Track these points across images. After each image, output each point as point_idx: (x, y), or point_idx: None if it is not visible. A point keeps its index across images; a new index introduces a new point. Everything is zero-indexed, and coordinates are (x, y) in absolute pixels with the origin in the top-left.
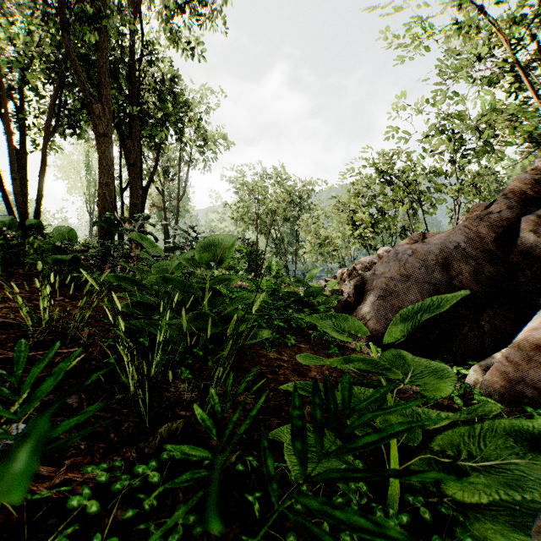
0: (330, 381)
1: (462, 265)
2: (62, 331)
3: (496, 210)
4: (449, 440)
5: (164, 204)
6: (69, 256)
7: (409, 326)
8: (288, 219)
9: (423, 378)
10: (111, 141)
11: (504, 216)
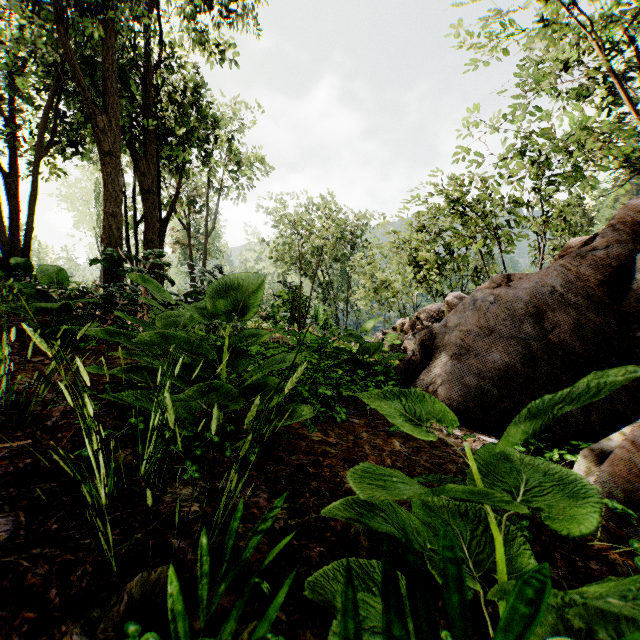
0: (412, 552)
1: (560, 316)
2: (25, 408)
3: (602, 246)
4: (597, 609)
5: (189, 241)
6: (57, 304)
7: (536, 424)
8: (338, 259)
9: (545, 495)
10: (119, 161)
11: (612, 253)
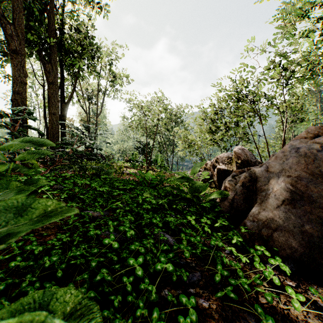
0: None
1: None
2: None
3: None
4: None
5: (87, 119)
6: None
7: None
8: (168, 129)
9: None
10: (24, 57)
11: None
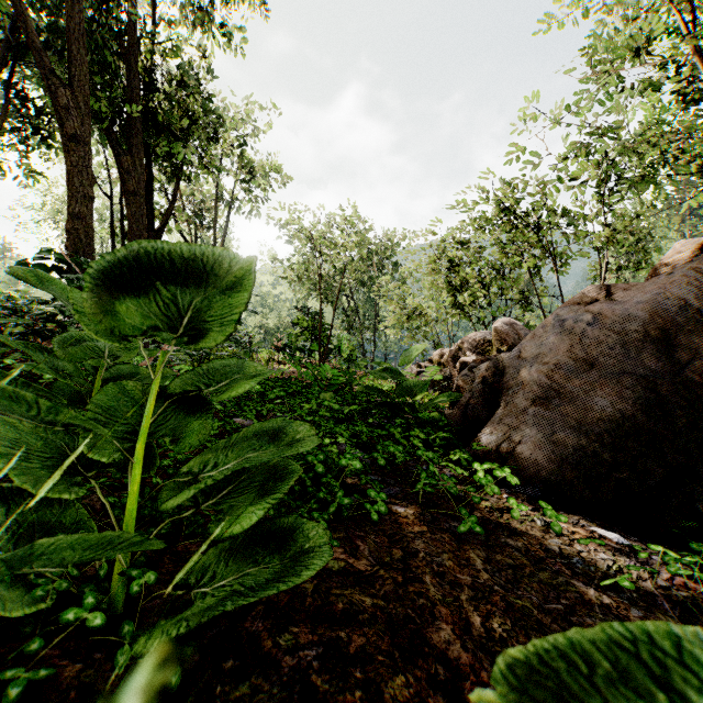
0: None
1: (698, 342)
2: None
3: None
4: None
5: None
6: None
7: None
8: (365, 282)
9: None
10: (88, 148)
11: None
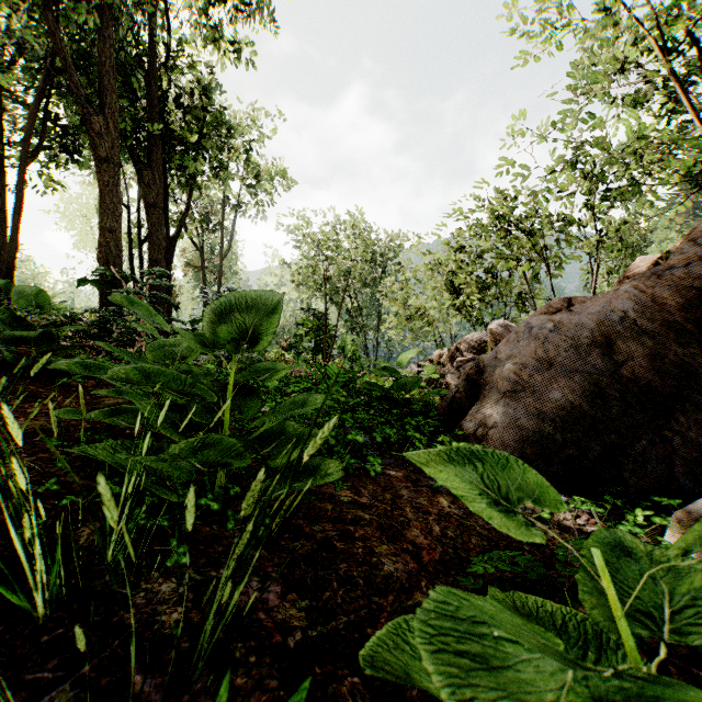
0: None
1: (633, 346)
2: None
3: (681, 264)
4: None
5: (202, 263)
6: (34, 331)
7: None
8: (368, 283)
9: None
10: (117, 169)
11: (693, 272)
